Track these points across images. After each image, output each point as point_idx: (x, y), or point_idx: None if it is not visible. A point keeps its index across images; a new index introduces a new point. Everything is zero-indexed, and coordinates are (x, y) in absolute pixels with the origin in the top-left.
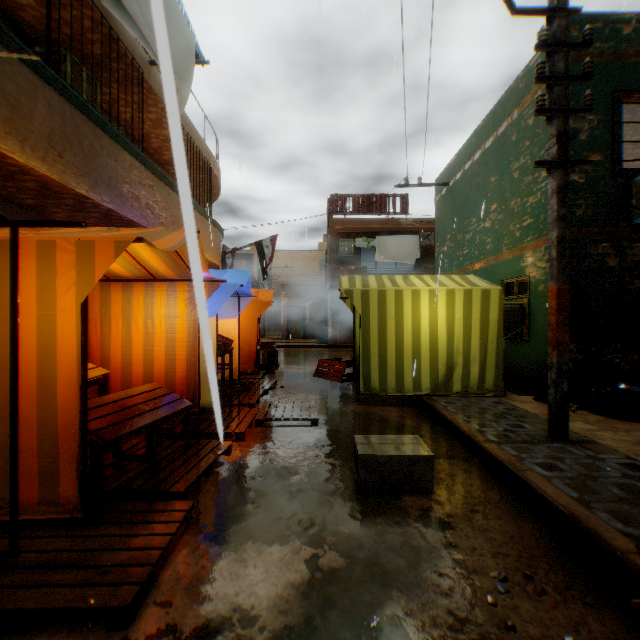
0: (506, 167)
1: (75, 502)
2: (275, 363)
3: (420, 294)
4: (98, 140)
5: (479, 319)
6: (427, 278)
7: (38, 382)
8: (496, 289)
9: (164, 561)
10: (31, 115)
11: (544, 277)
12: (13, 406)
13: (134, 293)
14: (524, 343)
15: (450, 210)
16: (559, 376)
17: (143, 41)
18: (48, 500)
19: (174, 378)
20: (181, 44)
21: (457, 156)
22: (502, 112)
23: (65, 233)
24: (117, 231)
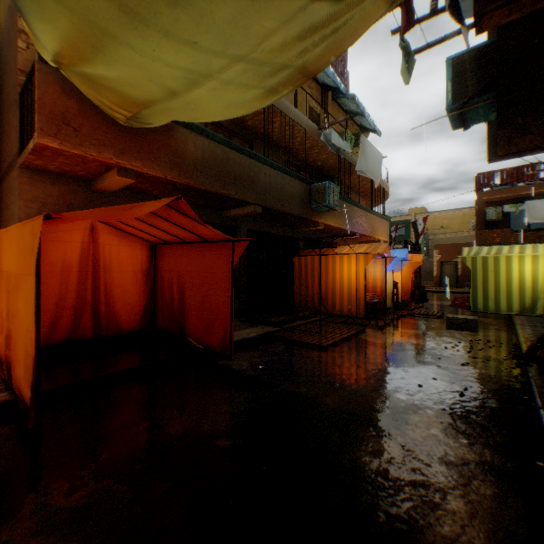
0: None
1: (363, 314)
2: (424, 298)
3: (510, 258)
4: (347, 208)
5: None
6: (527, 246)
7: (355, 286)
8: None
9: (386, 327)
10: (335, 211)
11: None
12: (356, 289)
13: None
14: None
15: None
16: None
17: (366, 175)
18: (357, 313)
19: (376, 294)
20: (377, 163)
21: None
22: None
23: (354, 250)
24: (363, 246)
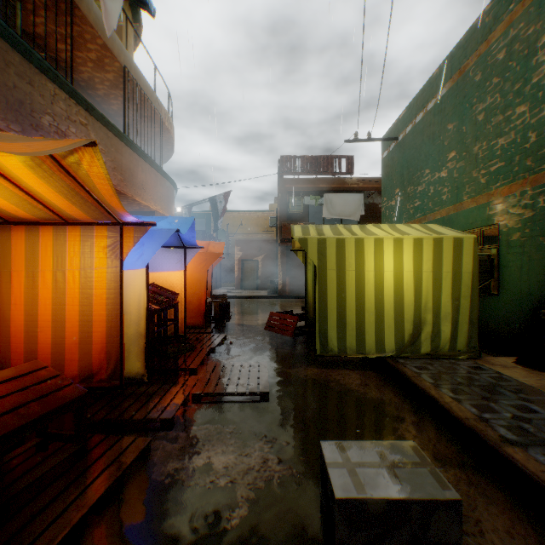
0: (467, 111)
1: None
2: (226, 315)
3: (383, 243)
4: (1, 54)
5: (450, 271)
6: (386, 227)
7: None
8: (469, 237)
9: None
10: None
11: (520, 225)
12: None
13: (41, 239)
14: (491, 297)
15: (399, 164)
16: None
17: None
18: None
19: (91, 344)
20: None
21: (407, 110)
22: (462, 54)
23: None
24: None
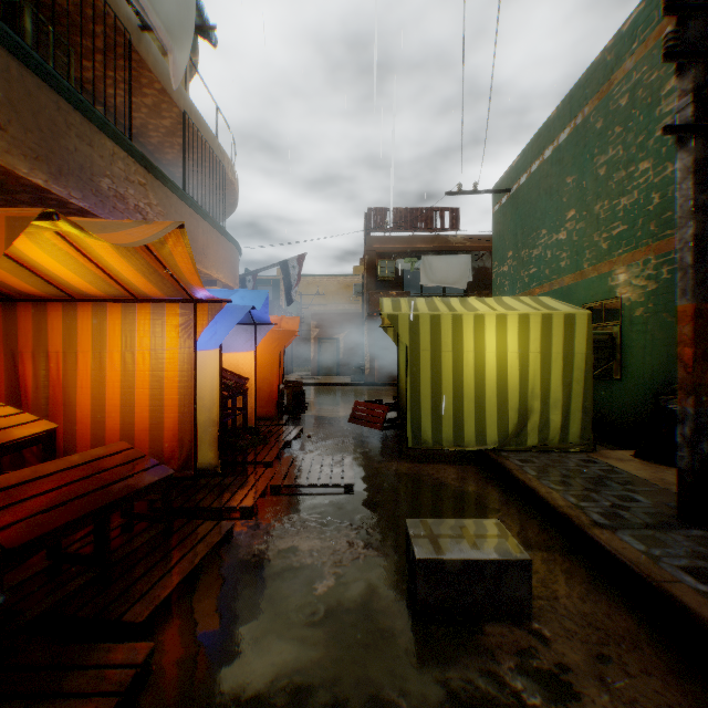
0: (588, 163)
1: None
2: (302, 405)
3: (485, 320)
4: (63, 115)
5: (561, 352)
6: (490, 301)
7: None
8: (583, 313)
9: None
10: None
11: (643, 298)
12: None
13: (109, 317)
14: (614, 382)
15: (512, 222)
16: (696, 432)
17: None
18: None
19: (162, 430)
20: None
21: (521, 156)
22: (582, 95)
23: None
24: None
